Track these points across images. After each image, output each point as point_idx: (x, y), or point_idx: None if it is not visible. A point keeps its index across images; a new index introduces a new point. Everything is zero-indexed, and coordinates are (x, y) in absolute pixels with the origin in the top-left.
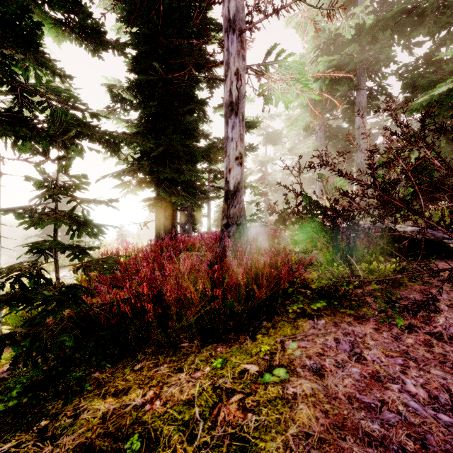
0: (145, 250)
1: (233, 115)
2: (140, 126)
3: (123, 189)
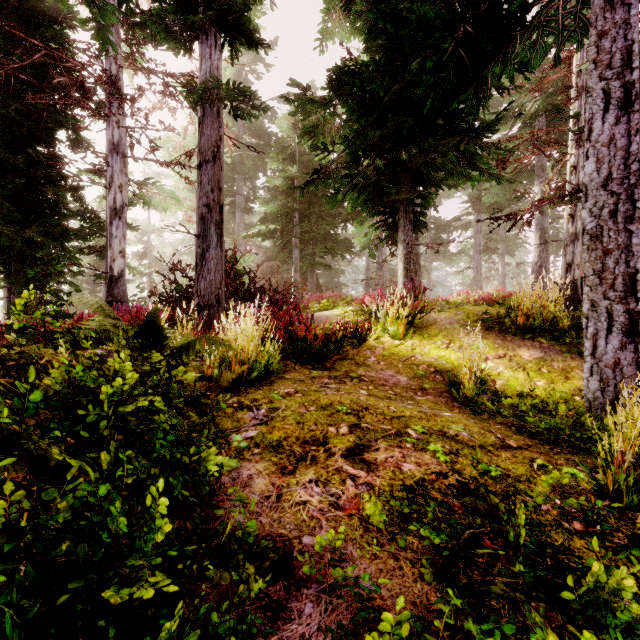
0: None
1: (118, 218)
2: None
3: None
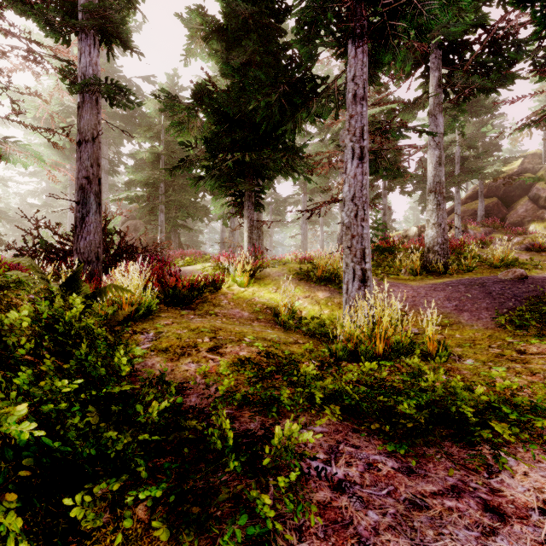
0: None
1: None
2: None
3: None
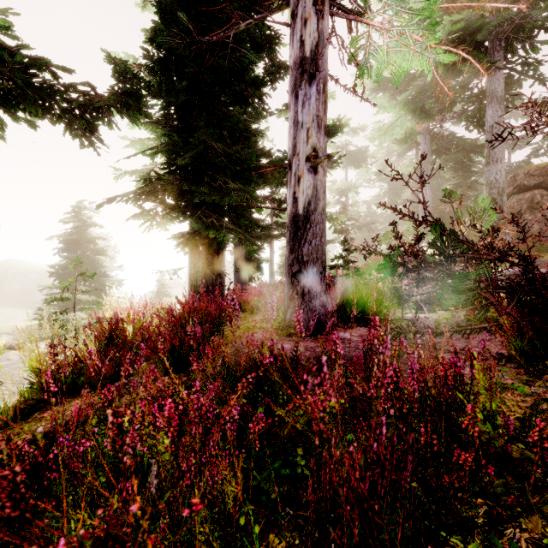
0: (158, 317)
1: (309, 80)
2: (165, 124)
3: (145, 221)
